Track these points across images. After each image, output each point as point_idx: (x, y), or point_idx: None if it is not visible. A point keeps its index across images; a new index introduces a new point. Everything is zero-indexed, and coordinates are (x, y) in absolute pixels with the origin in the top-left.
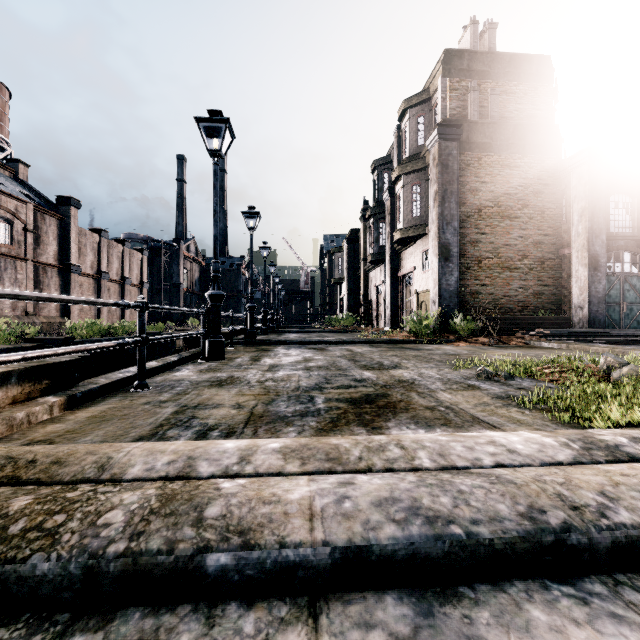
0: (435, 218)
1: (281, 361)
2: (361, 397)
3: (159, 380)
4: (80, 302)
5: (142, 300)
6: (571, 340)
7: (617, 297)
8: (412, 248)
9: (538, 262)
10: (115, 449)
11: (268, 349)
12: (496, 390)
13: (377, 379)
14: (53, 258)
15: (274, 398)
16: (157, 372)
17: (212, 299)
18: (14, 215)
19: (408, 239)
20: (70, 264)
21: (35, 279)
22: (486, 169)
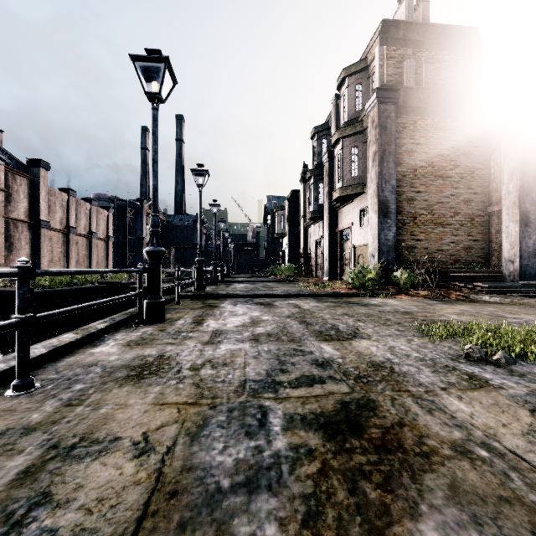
0: (374, 177)
1: (226, 324)
2: (337, 411)
3: (64, 365)
4: None
5: (22, 265)
6: (509, 293)
7: None
8: (350, 206)
9: (468, 218)
10: None
11: (214, 305)
12: (516, 388)
13: (343, 361)
14: (24, 214)
15: (207, 416)
16: (71, 349)
17: (150, 256)
18: None
19: (346, 197)
20: (40, 220)
21: (6, 233)
22: (421, 132)
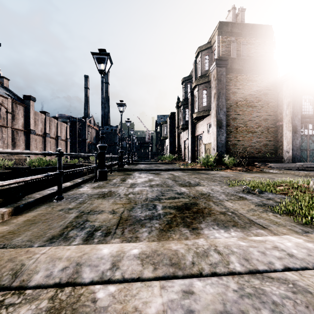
0: (214, 106)
1: (137, 181)
2: (182, 205)
3: (70, 194)
4: (19, 153)
5: (60, 150)
6: (284, 168)
7: (305, 146)
8: (202, 122)
9: (266, 129)
10: (28, 256)
11: (130, 174)
12: (256, 200)
13: (189, 193)
14: (21, 126)
15: (133, 206)
16: (70, 188)
17: (100, 148)
18: (1, 104)
19: (200, 117)
20: (30, 129)
21: (12, 137)
22: (240, 82)
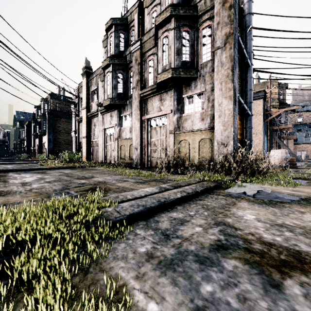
0: (47, 132)
1: None
2: None
3: None
4: None
5: None
6: None
7: None
8: (45, 136)
9: None
10: None
11: None
12: None
13: None
14: None
15: None
16: None
17: None
18: None
19: (43, 134)
20: None
21: None
22: (62, 122)
